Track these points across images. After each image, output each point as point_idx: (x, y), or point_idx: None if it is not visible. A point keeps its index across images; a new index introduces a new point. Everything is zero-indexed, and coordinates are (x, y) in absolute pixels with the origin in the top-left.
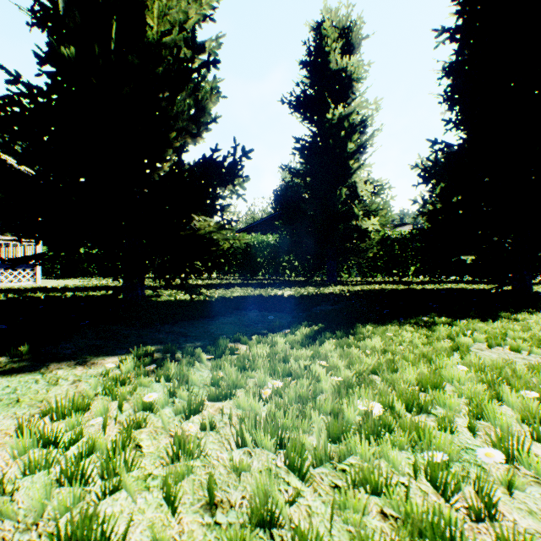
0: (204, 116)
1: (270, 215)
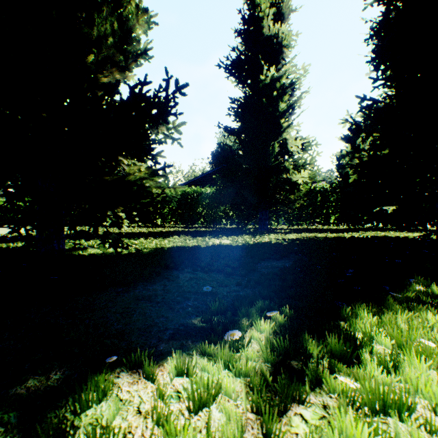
0: (131, 43)
1: (208, 171)
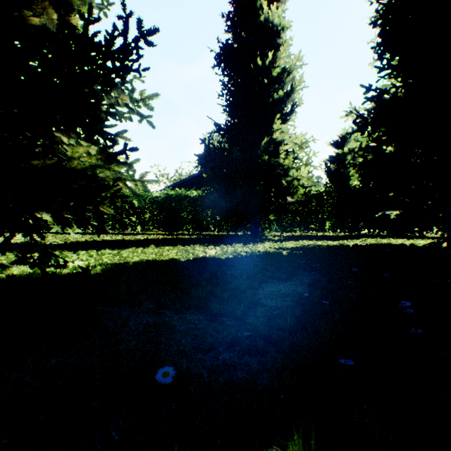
0: None
1: (194, 174)
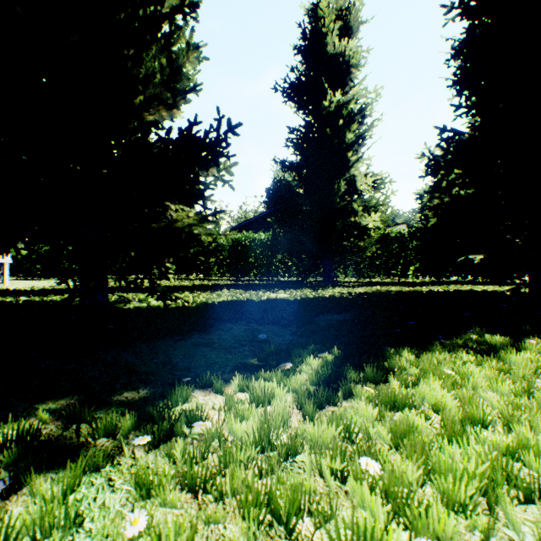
0: (180, 80)
1: (262, 213)
